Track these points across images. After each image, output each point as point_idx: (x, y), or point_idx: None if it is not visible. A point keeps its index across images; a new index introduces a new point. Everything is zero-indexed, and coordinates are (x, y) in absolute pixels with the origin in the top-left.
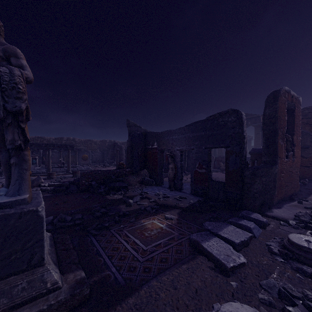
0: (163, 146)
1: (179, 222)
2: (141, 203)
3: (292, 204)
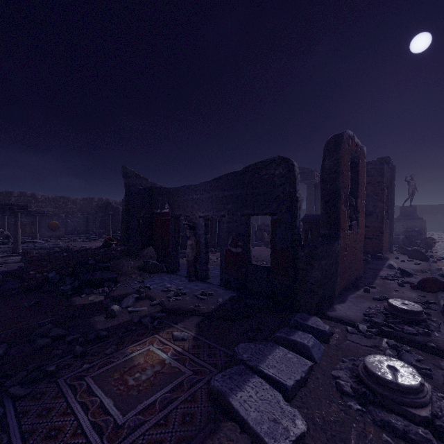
0: (178, 209)
1: (196, 344)
2: (135, 309)
3: (358, 294)
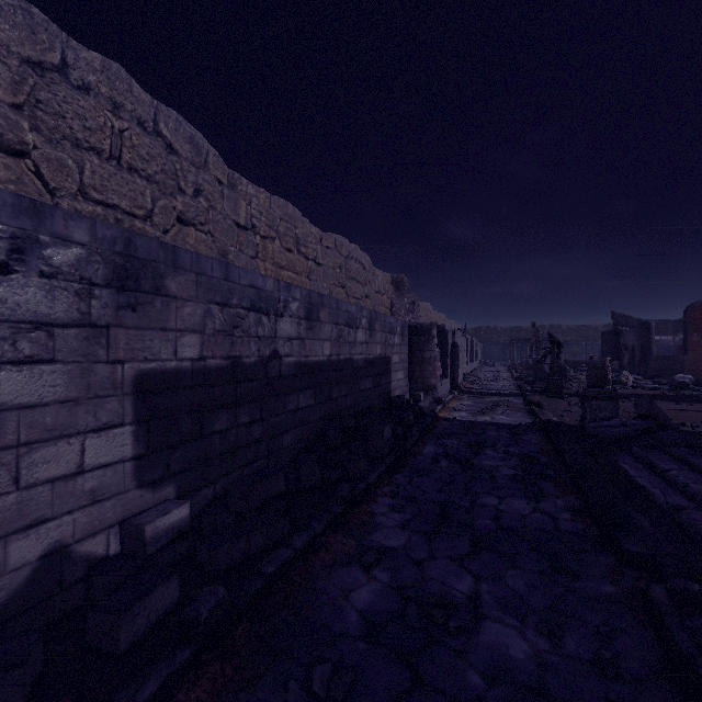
0: (624, 341)
1: None
2: None
3: None
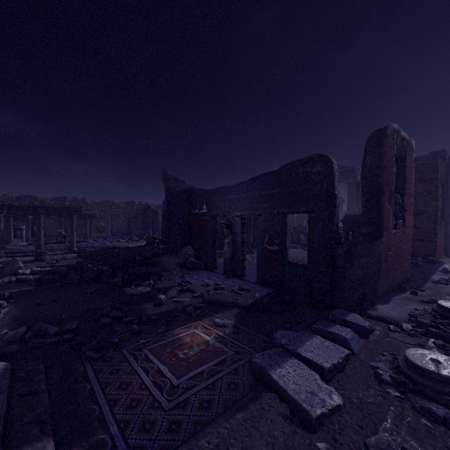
0: (215, 210)
1: (236, 330)
2: (178, 300)
3: (404, 296)
